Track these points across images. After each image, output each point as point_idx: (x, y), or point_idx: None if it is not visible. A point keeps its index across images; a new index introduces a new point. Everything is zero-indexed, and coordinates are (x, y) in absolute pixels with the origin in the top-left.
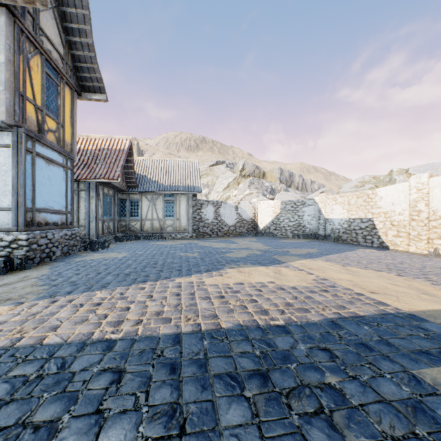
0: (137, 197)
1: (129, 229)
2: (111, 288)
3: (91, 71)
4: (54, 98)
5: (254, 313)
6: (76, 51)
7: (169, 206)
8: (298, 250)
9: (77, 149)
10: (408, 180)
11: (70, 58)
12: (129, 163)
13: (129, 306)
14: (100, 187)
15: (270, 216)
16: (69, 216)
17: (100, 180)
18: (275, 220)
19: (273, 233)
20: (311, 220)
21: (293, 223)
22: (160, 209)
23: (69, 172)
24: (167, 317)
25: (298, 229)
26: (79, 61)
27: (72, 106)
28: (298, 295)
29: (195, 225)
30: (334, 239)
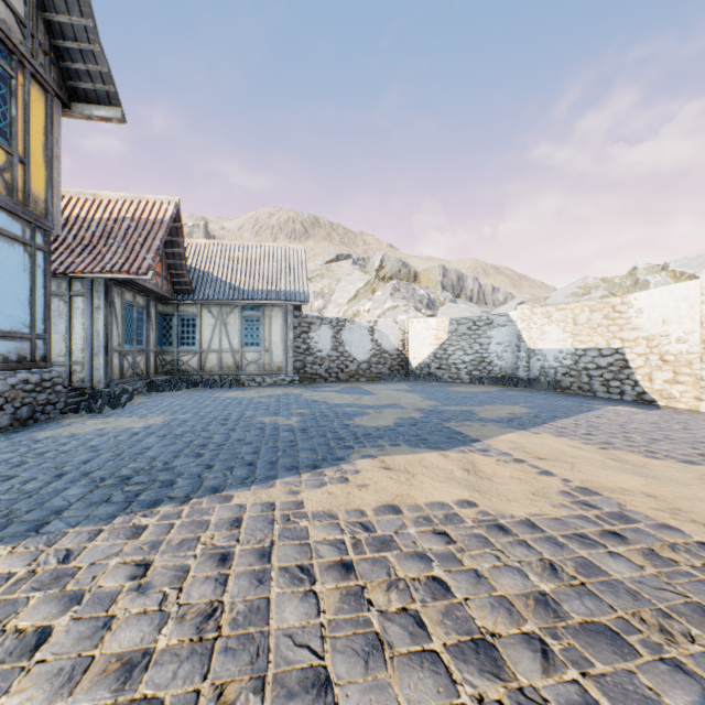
0: (193, 310)
1: (179, 368)
2: (51, 532)
3: (89, 58)
4: (1, 100)
5: (454, 661)
6: (55, 14)
7: (252, 327)
8: (490, 409)
9: (72, 218)
10: (671, 281)
11: (43, 28)
12: (175, 248)
13: (50, 628)
14: (115, 290)
15: (430, 344)
16: (39, 343)
17: (113, 275)
18: (440, 351)
19: (436, 374)
20: (503, 351)
21: (470, 357)
22: (234, 333)
23: (41, 256)
24: (148, 699)
25: (480, 368)
26: (63, 37)
27: (49, 125)
28: (556, 559)
29: (298, 361)
30: (548, 386)
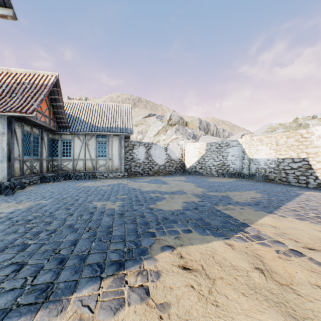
0: (69, 137)
1: (61, 168)
2: None
3: None
4: None
5: None
6: None
7: (102, 146)
8: (238, 194)
9: None
10: None
11: None
12: (57, 102)
13: None
14: (16, 124)
15: (196, 156)
16: None
17: (11, 113)
18: (201, 160)
19: (199, 171)
20: (234, 160)
21: (217, 163)
22: (92, 150)
23: None
24: None
25: (223, 168)
26: None
27: None
28: None
29: (127, 165)
30: (262, 178)
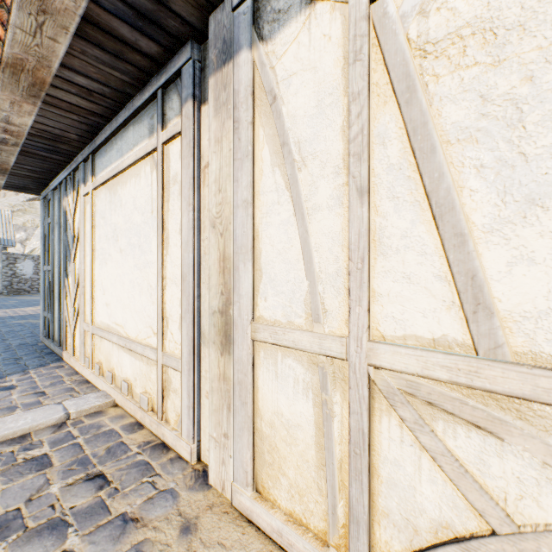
0: None
1: None
2: None
3: None
4: None
5: None
6: None
7: None
8: None
9: None
10: None
11: None
12: None
13: None
14: None
15: None
16: None
17: None
18: None
19: None
20: None
21: None
22: None
23: None
24: (3, 315)
25: None
26: None
27: None
28: None
29: (7, 281)
30: None
